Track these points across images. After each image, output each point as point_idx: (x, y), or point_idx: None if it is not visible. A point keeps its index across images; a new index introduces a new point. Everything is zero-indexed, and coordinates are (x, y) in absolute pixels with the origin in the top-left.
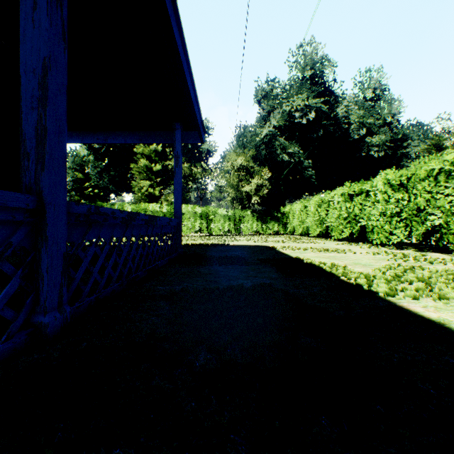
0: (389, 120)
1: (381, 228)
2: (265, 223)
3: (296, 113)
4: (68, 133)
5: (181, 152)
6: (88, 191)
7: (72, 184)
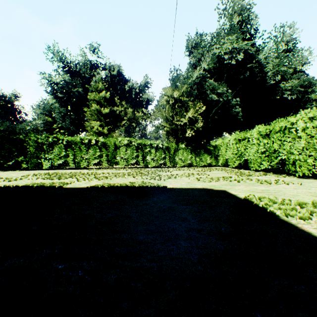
0: (299, 69)
1: None
2: (198, 156)
3: (225, 55)
4: None
5: None
6: (55, 131)
7: (42, 126)
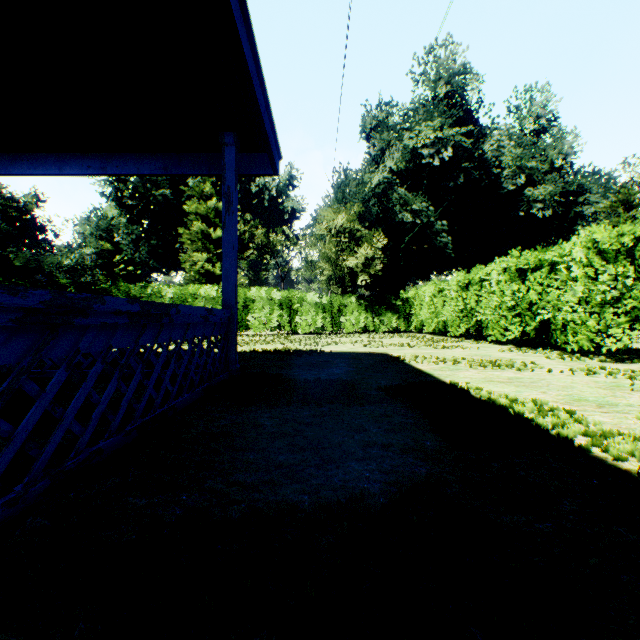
0: (558, 164)
1: (581, 324)
2: (378, 316)
3: (423, 150)
4: (36, 157)
5: (235, 188)
6: (119, 269)
7: (95, 259)
